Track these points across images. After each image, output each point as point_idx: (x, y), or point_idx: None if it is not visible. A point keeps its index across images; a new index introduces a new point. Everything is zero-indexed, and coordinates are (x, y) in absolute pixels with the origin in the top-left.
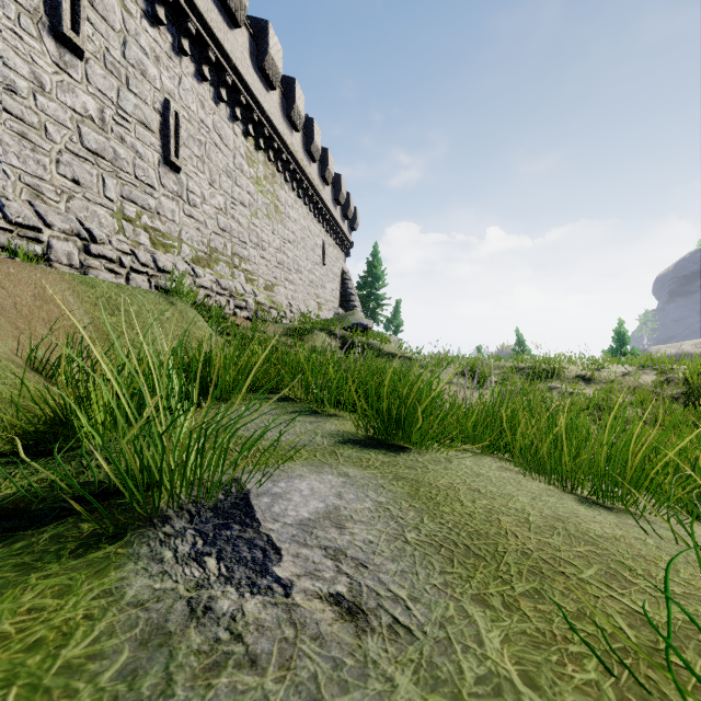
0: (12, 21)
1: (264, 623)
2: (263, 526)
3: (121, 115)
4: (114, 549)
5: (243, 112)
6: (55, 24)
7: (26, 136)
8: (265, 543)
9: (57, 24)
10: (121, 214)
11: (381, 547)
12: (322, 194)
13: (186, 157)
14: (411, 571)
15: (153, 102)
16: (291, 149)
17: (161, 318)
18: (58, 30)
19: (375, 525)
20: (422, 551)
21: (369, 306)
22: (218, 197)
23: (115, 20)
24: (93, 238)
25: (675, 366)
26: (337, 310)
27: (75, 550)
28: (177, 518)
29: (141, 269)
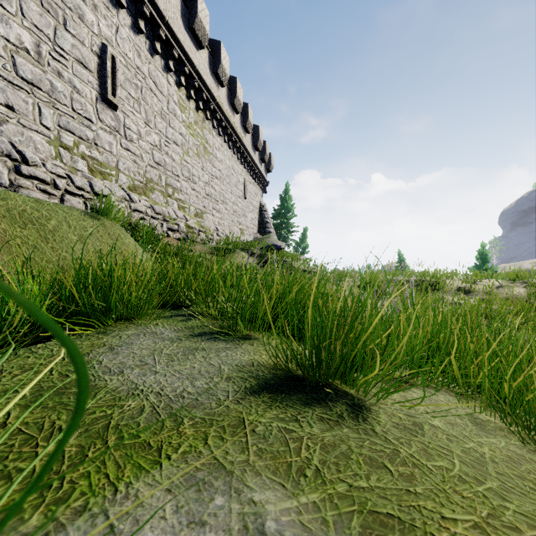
0: None
1: None
2: None
3: (58, 52)
4: None
5: (176, 65)
6: None
7: None
8: None
9: None
10: (58, 141)
11: None
12: (244, 140)
13: (123, 97)
14: None
15: (91, 45)
16: (218, 101)
17: (83, 233)
18: None
19: None
20: None
21: (281, 232)
22: (153, 135)
23: None
24: (25, 159)
25: None
26: (256, 235)
27: None
28: None
29: (76, 192)
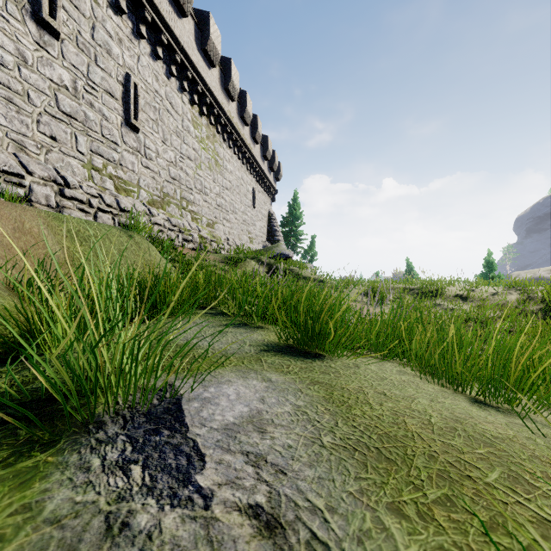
0: (0, 7)
1: (181, 541)
2: (191, 431)
3: (90, 85)
4: (45, 457)
5: (190, 85)
6: (36, 10)
7: (12, 100)
8: (191, 449)
9: (37, 10)
10: (90, 164)
11: (299, 451)
12: (253, 151)
13: (144, 120)
14: (327, 477)
15: (117, 75)
16: (228, 115)
17: (121, 248)
18: (38, 15)
19: (293, 428)
20: (337, 455)
21: (290, 240)
22: (169, 152)
23: (85, 8)
24: (67, 183)
25: (534, 287)
26: (265, 243)
27: (6, 458)
28: (112, 424)
29: (107, 209)
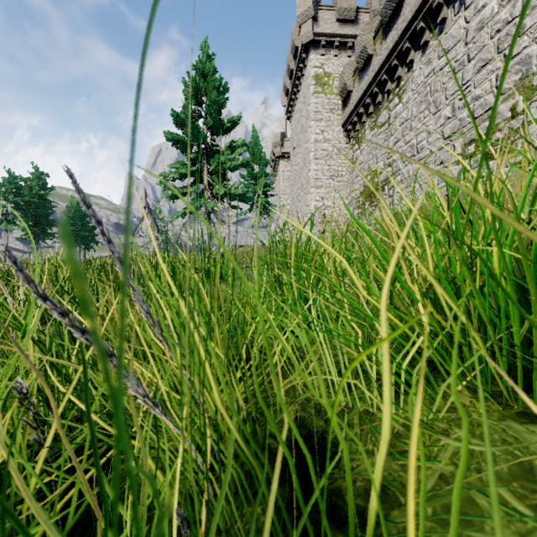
0: None
1: None
2: None
3: None
4: None
5: None
6: None
7: None
8: None
9: None
10: None
11: None
12: None
13: None
14: None
15: None
16: None
17: None
18: None
19: None
20: None
21: None
22: None
23: None
24: None
25: None
26: None
27: None
28: None
29: None
